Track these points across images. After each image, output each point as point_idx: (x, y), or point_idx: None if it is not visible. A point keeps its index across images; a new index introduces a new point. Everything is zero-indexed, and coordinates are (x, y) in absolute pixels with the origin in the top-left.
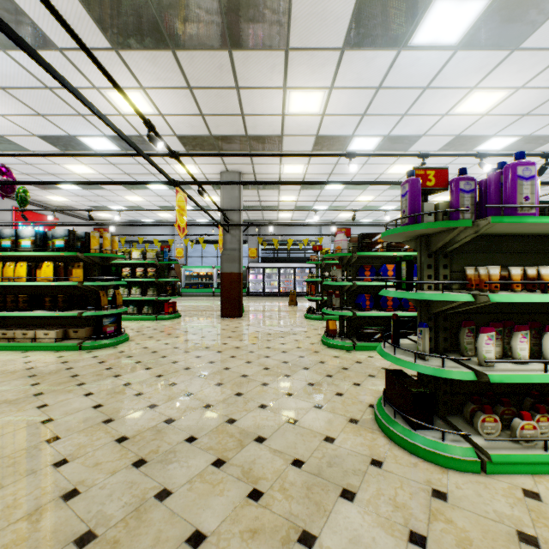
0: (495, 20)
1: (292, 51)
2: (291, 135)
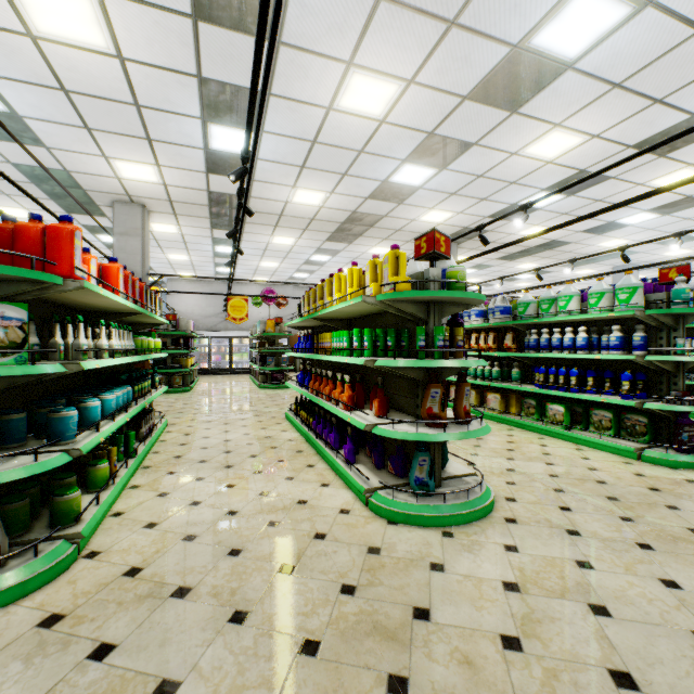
0: (664, 210)
1: (575, 242)
2: (632, 248)
